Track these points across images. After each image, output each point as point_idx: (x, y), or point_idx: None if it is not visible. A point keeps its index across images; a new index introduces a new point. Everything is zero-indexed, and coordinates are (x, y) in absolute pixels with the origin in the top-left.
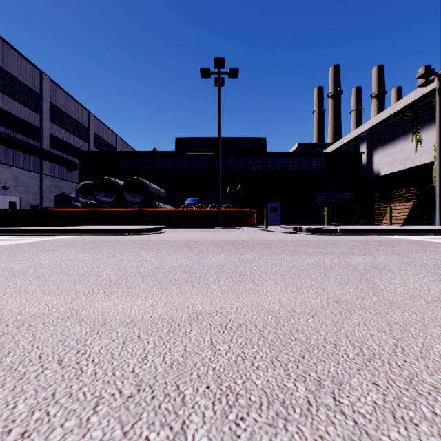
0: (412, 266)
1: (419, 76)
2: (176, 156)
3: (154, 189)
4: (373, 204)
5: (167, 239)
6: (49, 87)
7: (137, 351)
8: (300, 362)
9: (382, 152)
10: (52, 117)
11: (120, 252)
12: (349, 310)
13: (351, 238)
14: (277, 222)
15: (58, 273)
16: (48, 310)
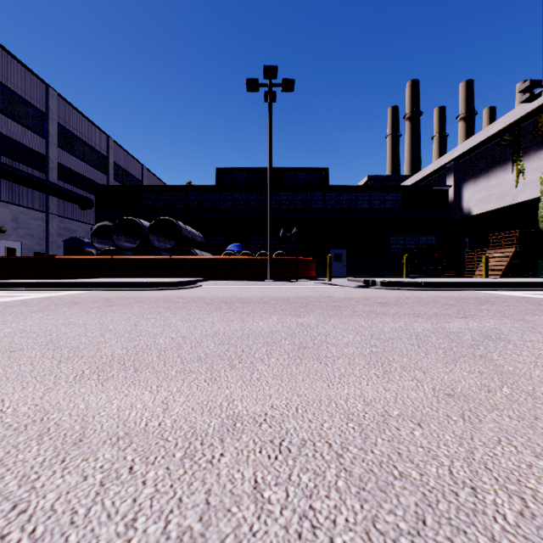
0: (537, 334)
1: (522, 89)
2: (216, 190)
3: (188, 232)
4: (463, 251)
5: (203, 295)
6: (58, 105)
7: (120, 506)
8: (421, 536)
9: (474, 186)
10: (62, 142)
11: (138, 313)
12: (473, 411)
13: (439, 294)
14: (342, 273)
15: (43, 345)
16: (0, 411)
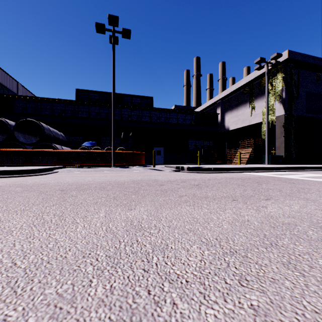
0: None
1: (256, 61)
2: (76, 104)
3: (50, 131)
4: (225, 149)
5: (48, 182)
6: None
7: None
8: None
9: (231, 114)
10: None
11: None
12: None
13: (225, 176)
14: (161, 162)
15: None
16: None
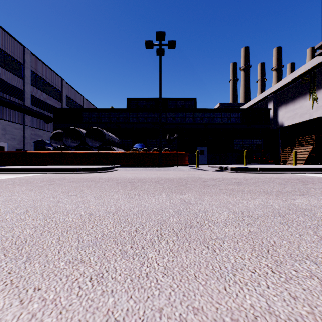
0: None
1: (318, 47)
2: (127, 111)
3: (109, 136)
4: (278, 148)
5: (116, 176)
6: (31, 59)
7: None
8: None
9: (285, 108)
10: (33, 82)
11: (66, 191)
12: None
13: (271, 176)
14: (204, 162)
15: None
16: None
